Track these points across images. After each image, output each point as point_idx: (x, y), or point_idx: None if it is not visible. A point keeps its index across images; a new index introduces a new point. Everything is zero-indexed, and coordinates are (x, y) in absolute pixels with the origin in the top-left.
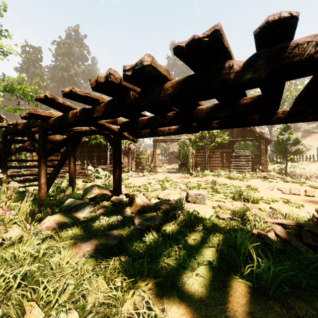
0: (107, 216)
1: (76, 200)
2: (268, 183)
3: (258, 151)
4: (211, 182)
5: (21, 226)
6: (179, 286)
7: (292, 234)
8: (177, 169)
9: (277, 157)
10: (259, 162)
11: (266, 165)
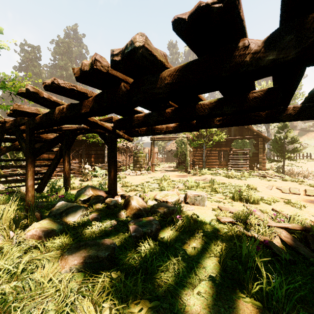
0: (100, 220)
1: (68, 203)
2: (267, 182)
3: (255, 150)
4: (210, 181)
5: (3, 234)
6: (178, 308)
7: (298, 238)
8: (175, 167)
9: (274, 155)
10: (257, 160)
11: (264, 164)
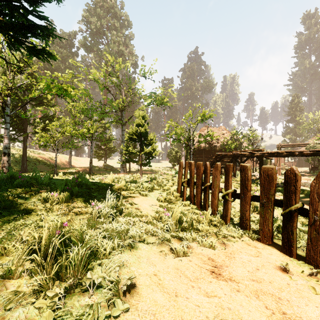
0: None
1: None
2: None
3: None
4: None
5: None
6: None
7: None
8: (307, 173)
9: None
10: None
11: None
